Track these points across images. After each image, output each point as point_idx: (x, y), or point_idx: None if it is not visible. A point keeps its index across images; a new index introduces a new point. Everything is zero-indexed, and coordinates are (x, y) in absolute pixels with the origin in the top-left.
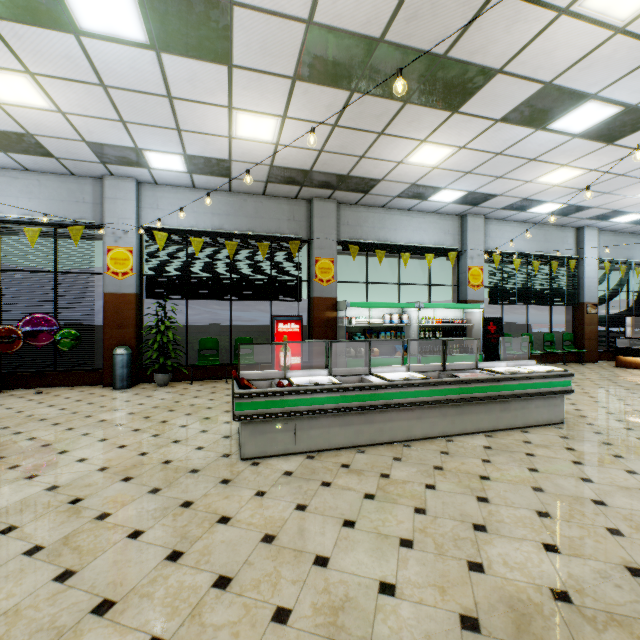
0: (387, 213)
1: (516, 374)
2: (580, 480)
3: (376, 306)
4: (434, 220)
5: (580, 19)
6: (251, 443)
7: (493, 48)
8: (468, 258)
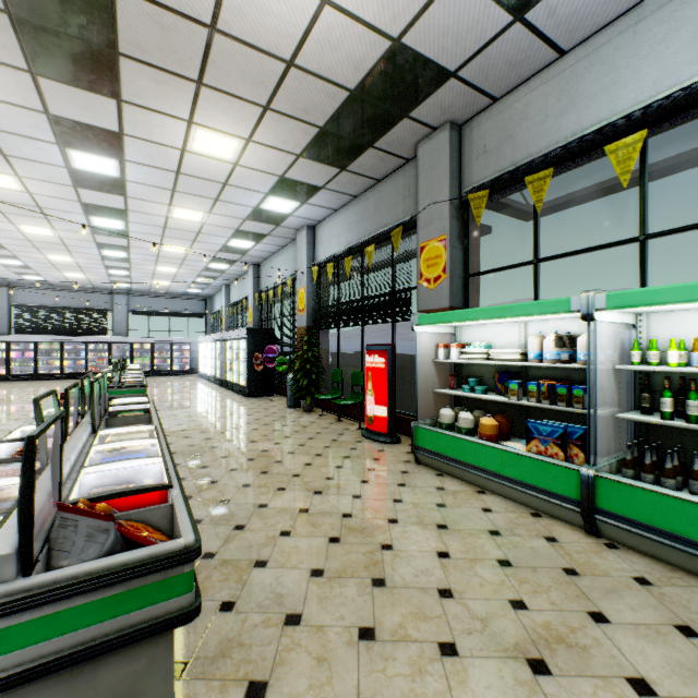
0: (583, 55)
1: None
2: None
3: (462, 318)
4: None
5: None
6: None
7: None
8: None
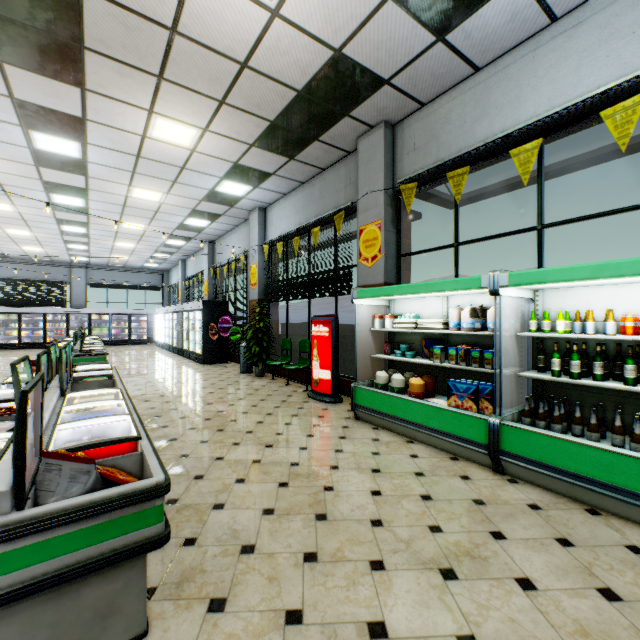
0: (494, 72)
1: None
2: None
3: (394, 293)
4: None
5: None
6: None
7: None
8: None
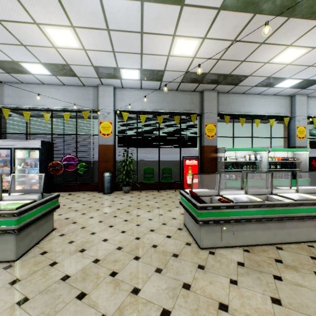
0: (245, 97)
1: None
2: None
3: (242, 150)
4: (274, 99)
5: None
6: (206, 238)
7: None
8: (296, 121)
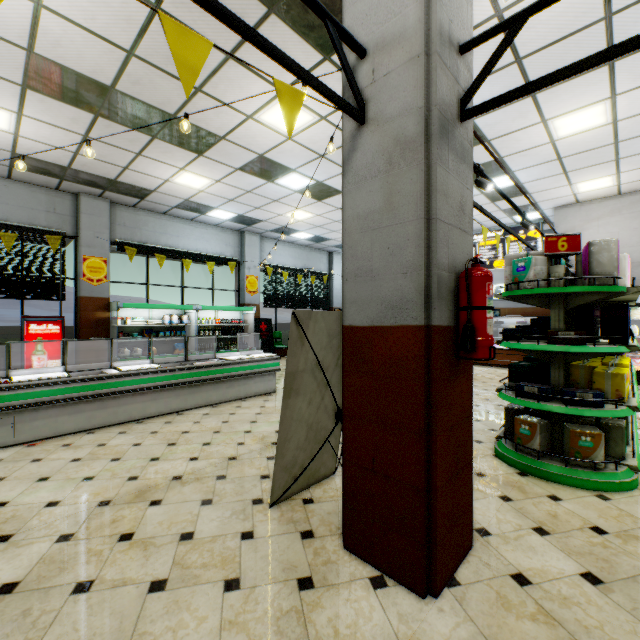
0: (170, 220)
1: (239, 360)
2: (250, 422)
3: (153, 307)
4: (217, 232)
5: (263, 125)
6: None
7: (212, 123)
8: (246, 268)
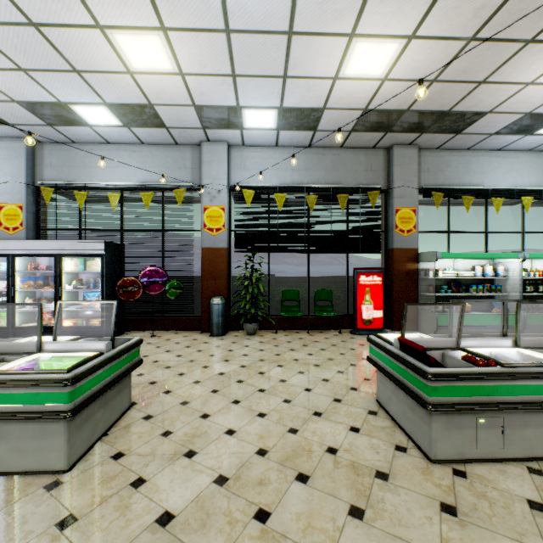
0: (472, 155)
1: None
2: None
3: (470, 257)
4: (530, 159)
5: None
6: (444, 440)
7: None
8: None
